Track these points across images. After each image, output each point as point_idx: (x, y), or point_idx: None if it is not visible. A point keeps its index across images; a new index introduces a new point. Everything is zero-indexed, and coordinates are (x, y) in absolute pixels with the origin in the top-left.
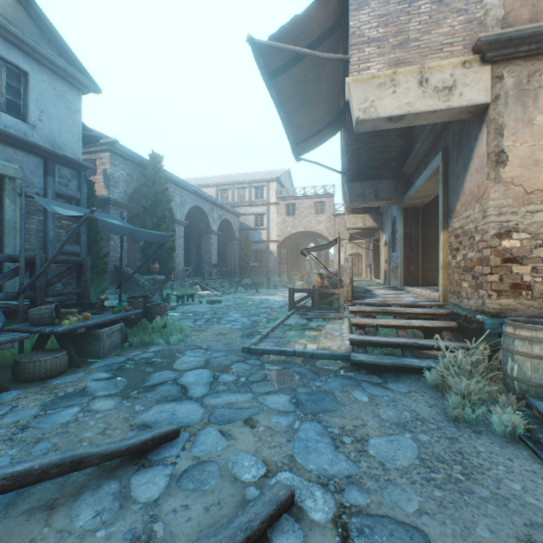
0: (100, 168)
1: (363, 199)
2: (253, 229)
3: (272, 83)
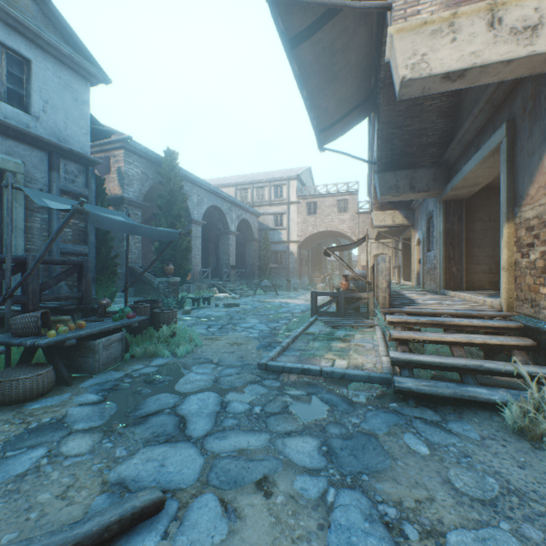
0: (114, 166)
1: (396, 192)
2: (272, 229)
3: (294, 54)
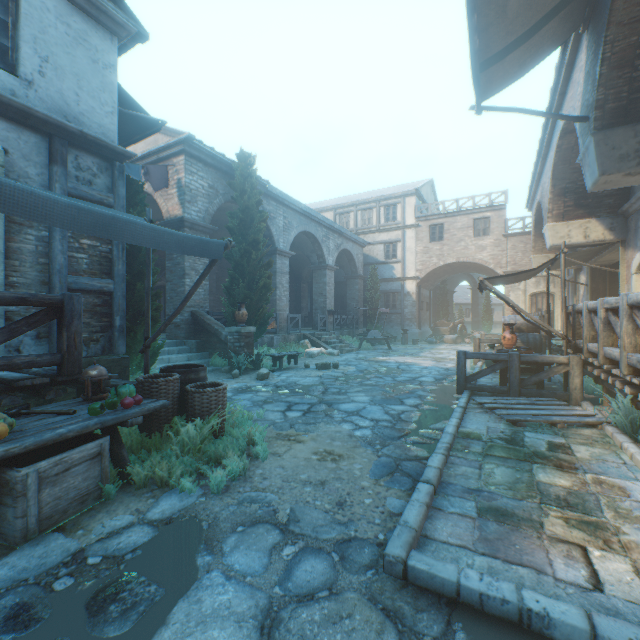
0: (173, 178)
1: (637, 164)
2: (382, 263)
3: None
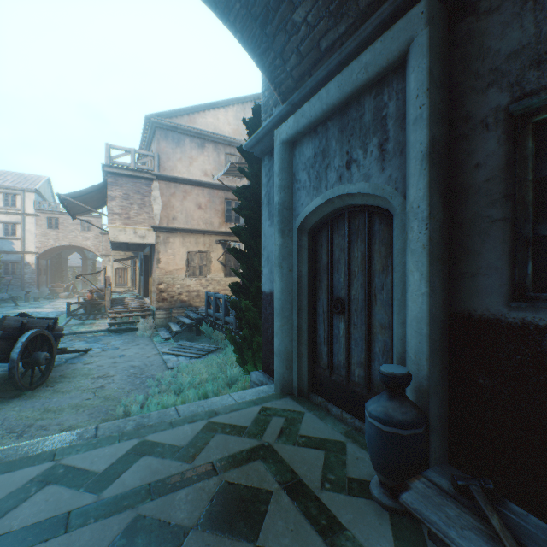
0: None
1: (121, 249)
2: (2, 238)
3: (66, 201)
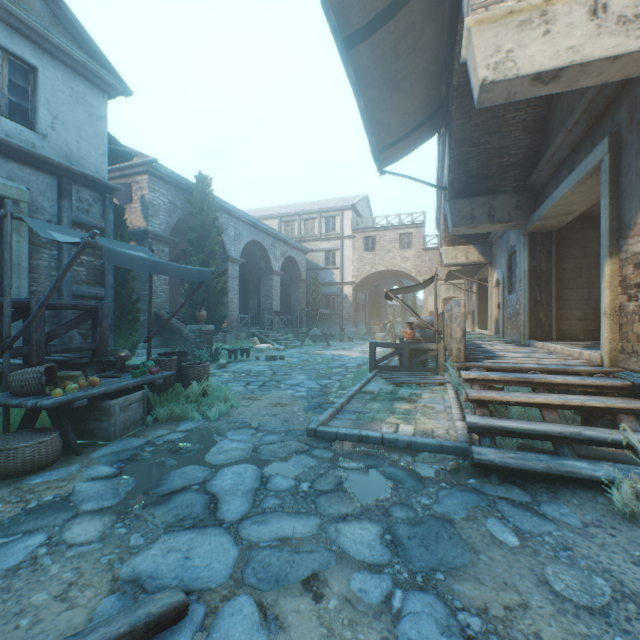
0: (137, 194)
1: (471, 222)
2: (323, 268)
3: (349, 56)
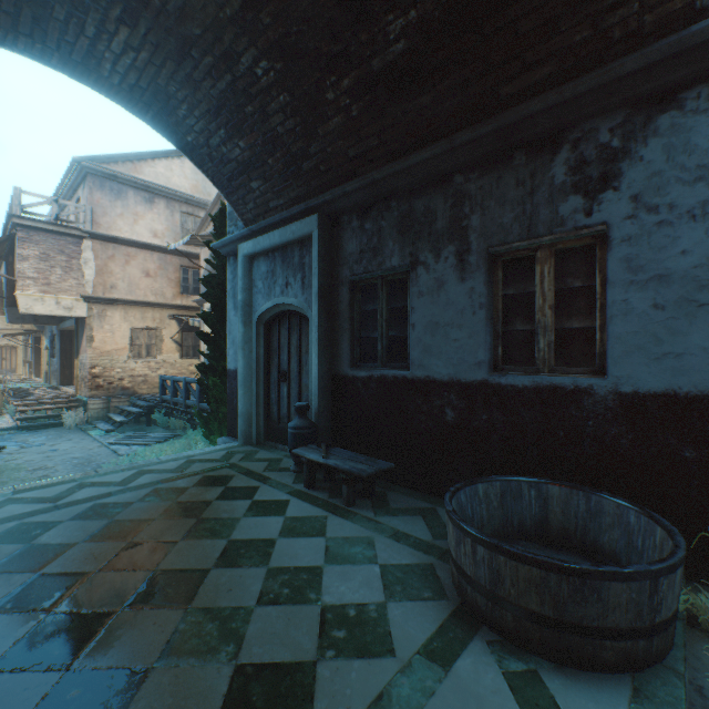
0: None
1: (24, 321)
2: None
3: None
